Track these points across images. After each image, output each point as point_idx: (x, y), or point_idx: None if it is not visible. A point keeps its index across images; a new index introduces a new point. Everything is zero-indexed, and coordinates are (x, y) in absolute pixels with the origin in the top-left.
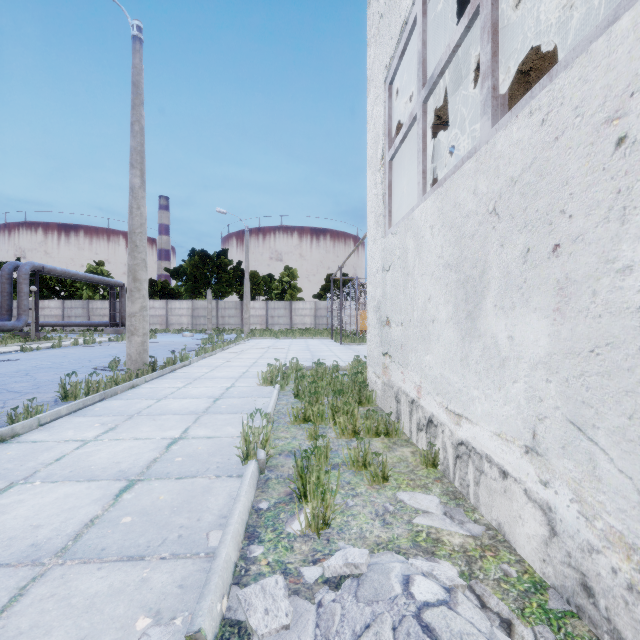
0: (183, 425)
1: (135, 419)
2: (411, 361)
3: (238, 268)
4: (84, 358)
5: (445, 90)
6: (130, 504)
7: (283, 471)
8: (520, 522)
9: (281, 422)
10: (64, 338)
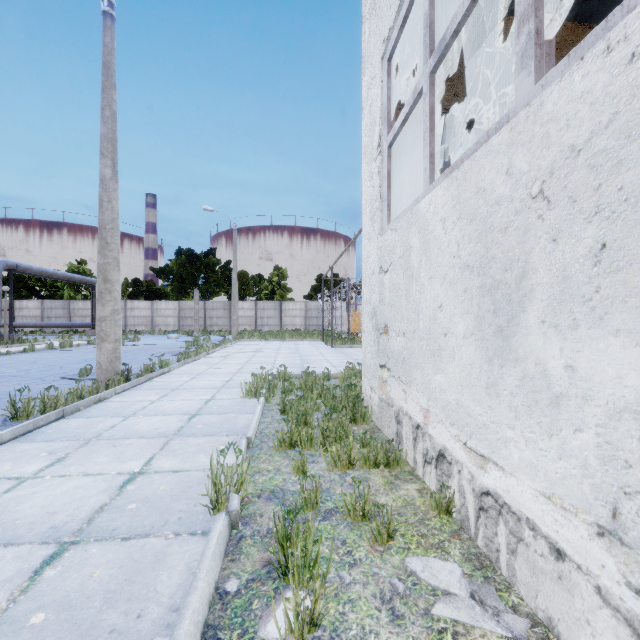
0: (147, 453)
1: (91, 445)
2: (416, 379)
3: (226, 268)
4: (55, 364)
5: (446, 74)
6: (50, 588)
7: (261, 524)
8: (588, 630)
9: (263, 447)
10: (40, 341)
